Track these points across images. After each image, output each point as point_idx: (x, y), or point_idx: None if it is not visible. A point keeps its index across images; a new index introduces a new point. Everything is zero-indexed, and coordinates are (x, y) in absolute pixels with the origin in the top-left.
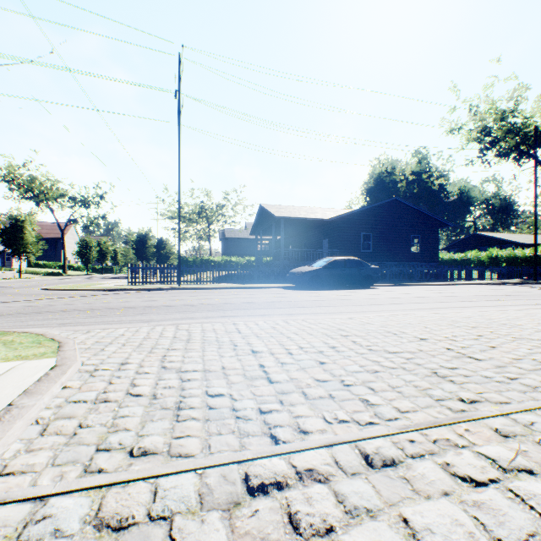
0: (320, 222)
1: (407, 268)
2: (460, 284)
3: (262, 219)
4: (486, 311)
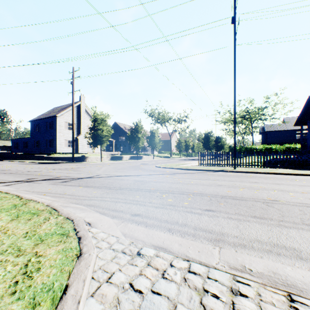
0: None
1: None
2: None
3: (309, 109)
4: None
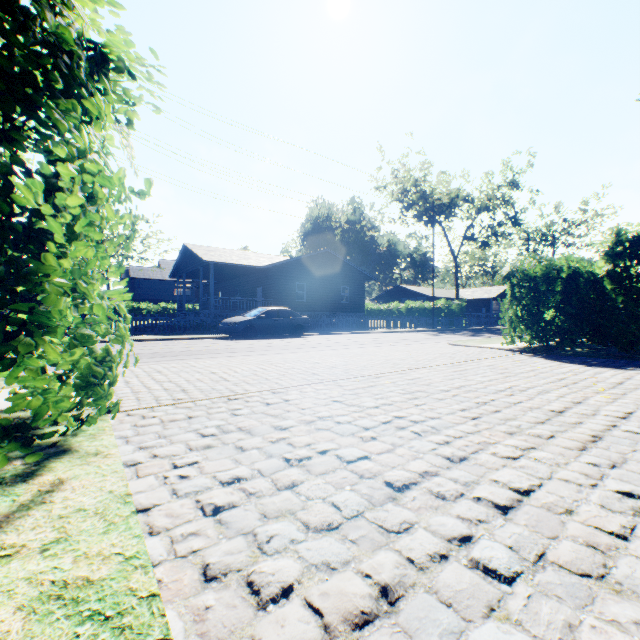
0: (254, 269)
1: (336, 318)
2: (377, 332)
3: (186, 260)
4: (371, 349)
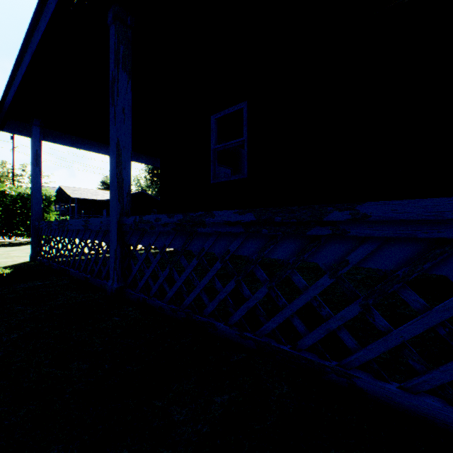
0: (101, 200)
1: None
2: None
3: (61, 194)
4: None
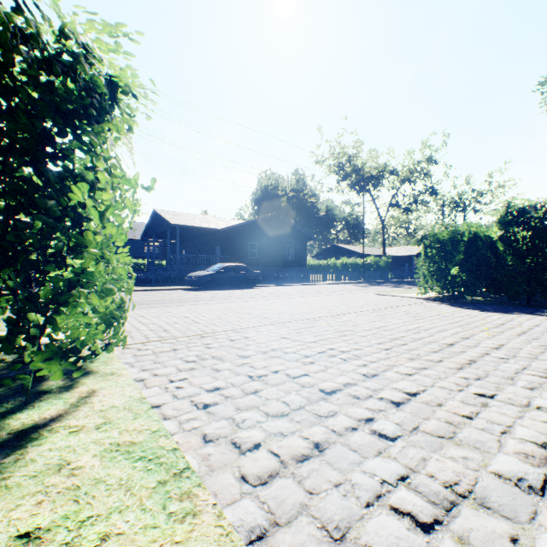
0: (214, 231)
1: (283, 272)
2: (317, 284)
3: (156, 223)
4: (311, 298)
